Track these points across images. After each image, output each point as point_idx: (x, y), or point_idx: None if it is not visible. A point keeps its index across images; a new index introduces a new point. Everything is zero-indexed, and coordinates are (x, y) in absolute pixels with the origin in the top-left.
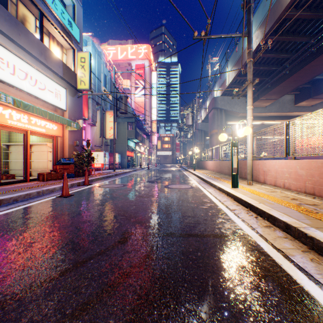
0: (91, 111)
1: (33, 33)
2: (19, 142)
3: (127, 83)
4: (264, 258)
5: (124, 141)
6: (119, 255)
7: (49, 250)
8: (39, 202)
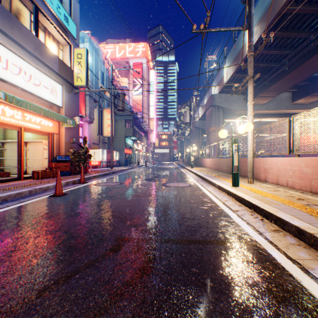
0: (88, 109)
1: (27, 27)
2: (15, 139)
3: (125, 81)
4: (279, 272)
5: (122, 138)
6: (110, 268)
7: (29, 261)
8: (30, 202)
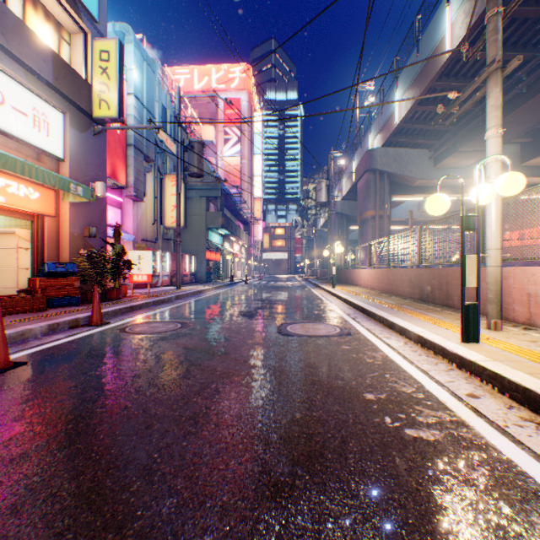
0: (132, 172)
1: None
2: None
3: (210, 132)
4: None
5: (201, 232)
6: None
7: None
8: None
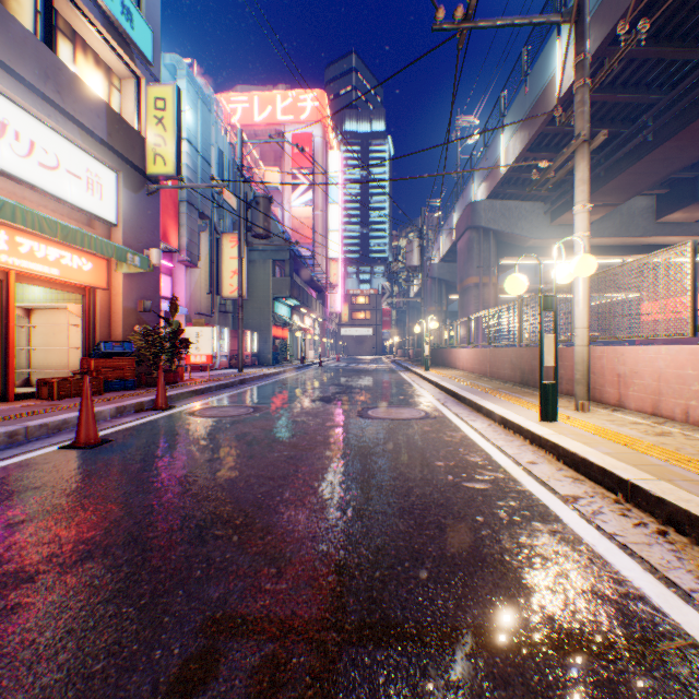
0: (185, 233)
1: (26, 25)
2: None
3: (274, 176)
4: None
5: (265, 302)
6: None
7: None
8: None
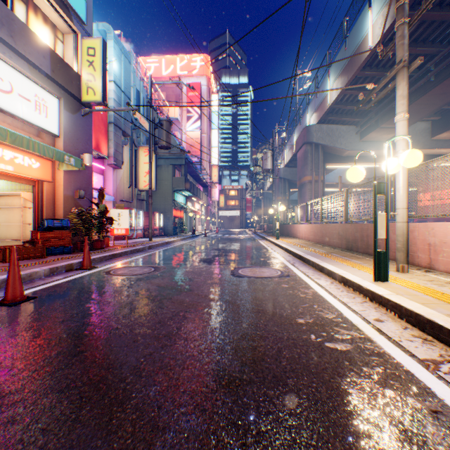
0: (112, 145)
1: None
2: None
3: (175, 110)
4: None
5: (168, 193)
6: None
7: None
8: None
